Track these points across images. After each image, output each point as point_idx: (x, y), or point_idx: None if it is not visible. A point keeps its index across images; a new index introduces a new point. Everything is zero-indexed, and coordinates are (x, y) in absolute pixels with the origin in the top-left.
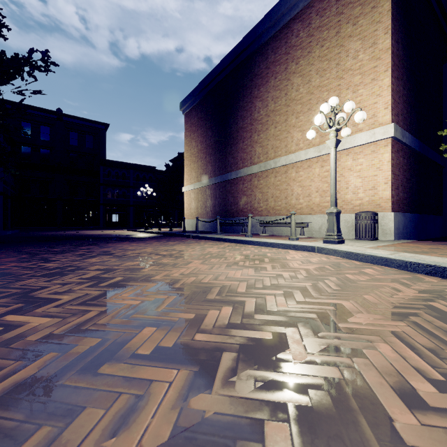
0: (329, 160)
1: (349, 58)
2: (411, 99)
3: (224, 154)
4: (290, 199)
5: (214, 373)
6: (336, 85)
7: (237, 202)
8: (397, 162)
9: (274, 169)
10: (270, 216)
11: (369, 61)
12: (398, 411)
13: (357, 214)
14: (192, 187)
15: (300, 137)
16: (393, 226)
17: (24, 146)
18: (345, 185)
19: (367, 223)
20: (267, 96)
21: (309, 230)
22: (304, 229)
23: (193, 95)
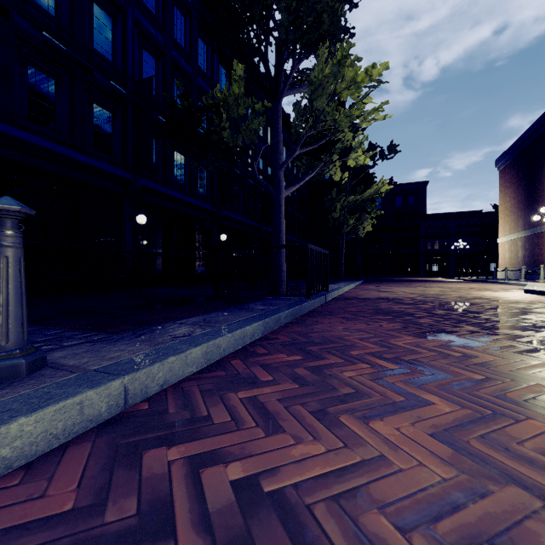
0: None
1: None
2: None
3: (532, 210)
4: None
5: (433, 287)
6: None
7: (541, 253)
8: None
9: None
10: None
11: None
12: (446, 288)
13: None
14: (505, 239)
15: None
16: None
17: None
18: None
19: None
20: None
21: None
22: None
23: (505, 155)
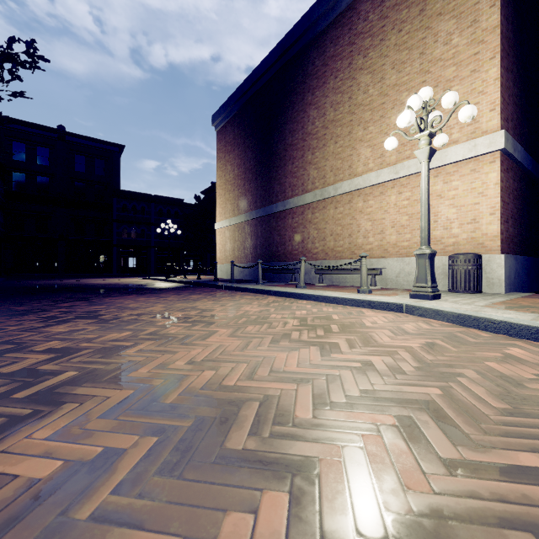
0: (410, 184)
1: (438, 44)
2: (522, 101)
3: (268, 179)
4: (355, 237)
5: None
6: (419, 82)
7: (284, 241)
8: (507, 185)
9: (334, 198)
10: (329, 259)
11: (467, 47)
12: None
13: (452, 257)
14: (227, 223)
15: (370, 154)
16: (503, 274)
17: (16, 172)
18: (432, 217)
19: (468, 270)
20: (325, 101)
21: (382, 278)
22: (376, 277)
23: (228, 105)
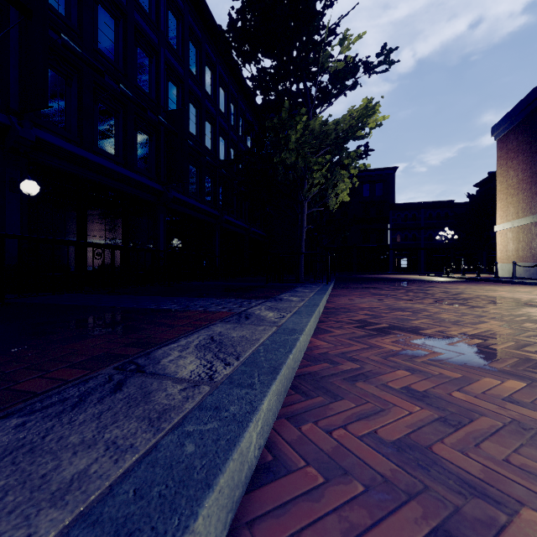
0: None
1: None
2: None
3: None
4: None
5: (498, 302)
6: None
7: None
8: None
9: None
10: None
11: None
12: None
13: None
14: (509, 225)
15: None
16: None
17: None
18: None
19: None
20: None
21: None
22: None
23: (509, 117)
